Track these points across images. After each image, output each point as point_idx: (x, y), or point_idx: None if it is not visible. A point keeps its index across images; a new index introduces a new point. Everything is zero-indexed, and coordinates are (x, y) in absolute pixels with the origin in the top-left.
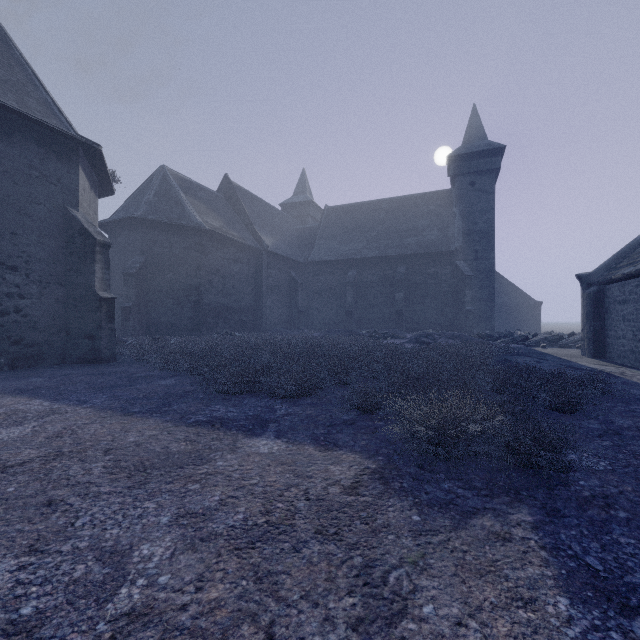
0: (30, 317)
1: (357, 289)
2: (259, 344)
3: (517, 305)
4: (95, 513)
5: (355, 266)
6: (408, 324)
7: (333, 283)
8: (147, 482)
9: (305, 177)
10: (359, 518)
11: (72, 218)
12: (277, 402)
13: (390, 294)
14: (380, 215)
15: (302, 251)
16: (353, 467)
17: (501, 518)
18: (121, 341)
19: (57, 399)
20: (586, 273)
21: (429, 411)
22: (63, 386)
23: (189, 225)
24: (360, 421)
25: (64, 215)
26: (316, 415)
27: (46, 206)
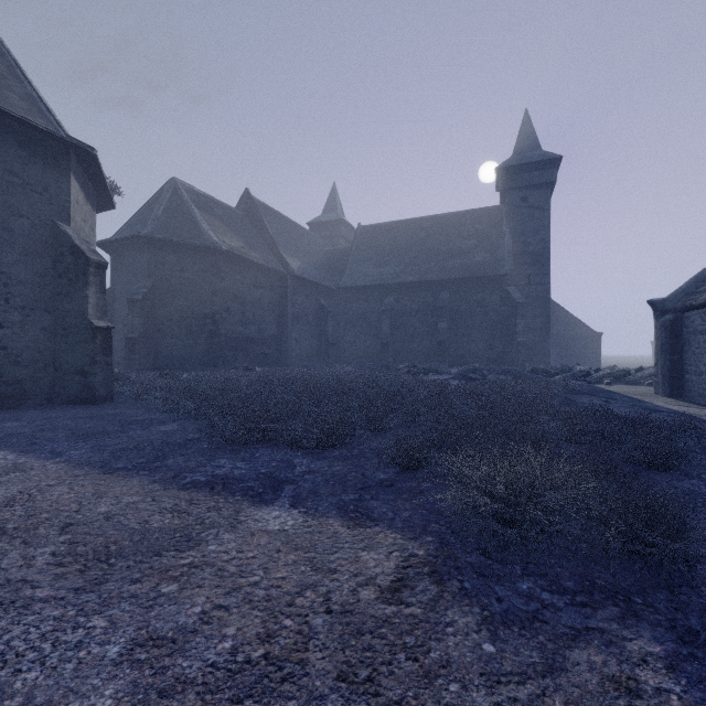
0: (10, 350)
1: (394, 318)
2: (281, 381)
3: (574, 336)
4: (13, 638)
5: (392, 292)
6: (452, 358)
7: (367, 311)
8: (105, 580)
9: (336, 193)
10: (404, 648)
11: (61, 234)
12: (297, 454)
13: (431, 324)
14: (420, 235)
15: (332, 275)
16: (393, 554)
17: (615, 648)
18: (123, 377)
19: (27, 450)
20: (660, 299)
21: (493, 473)
22: (40, 433)
23: (203, 245)
24: (401, 482)
25: (52, 230)
26: (345, 473)
27: (30, 219)
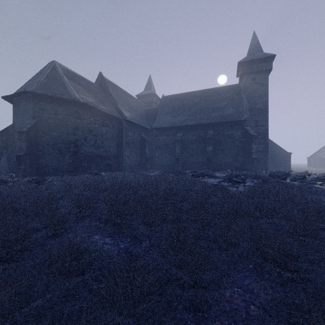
0: None
1: (182, 144)
2: (106, 187)
3: (276, 154)
4: None
5: (181, 130)
6: (214, 166)
7: (167, 141)
8: None
9: (151, 80)
10: None
11: None
12: None
13: (203, 147)
14: (196, 100)
15: (149, 122)
16: None
17: None
18: (0, 182)
19: None
20: None
21: None
22: None
23: (68, 98)
24: None
25: None
26: None
27: None
